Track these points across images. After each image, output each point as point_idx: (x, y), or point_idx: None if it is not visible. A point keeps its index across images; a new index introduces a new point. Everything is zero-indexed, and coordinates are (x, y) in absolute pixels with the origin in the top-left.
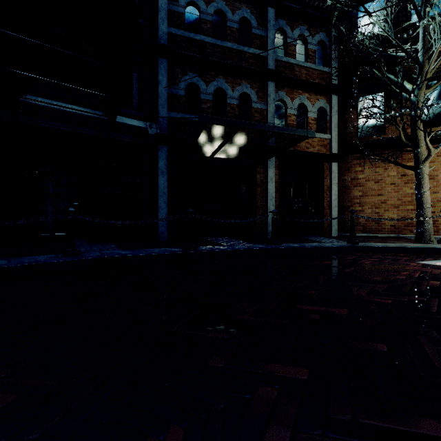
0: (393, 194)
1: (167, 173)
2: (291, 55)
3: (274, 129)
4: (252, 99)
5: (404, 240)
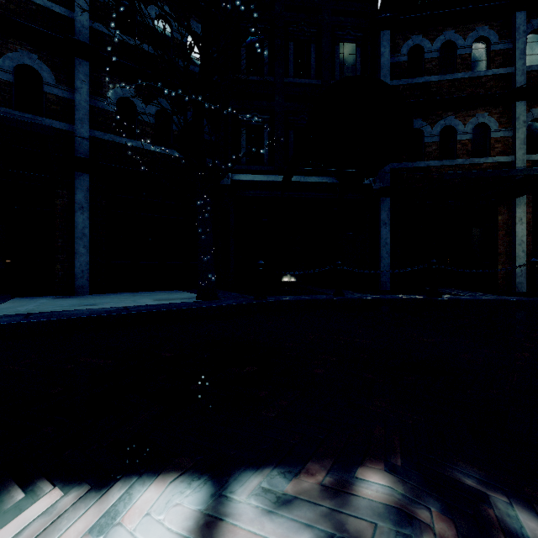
0: None
1: (388, 223)
2: None
3: (534, 171)
4: (491, 128)
5: None
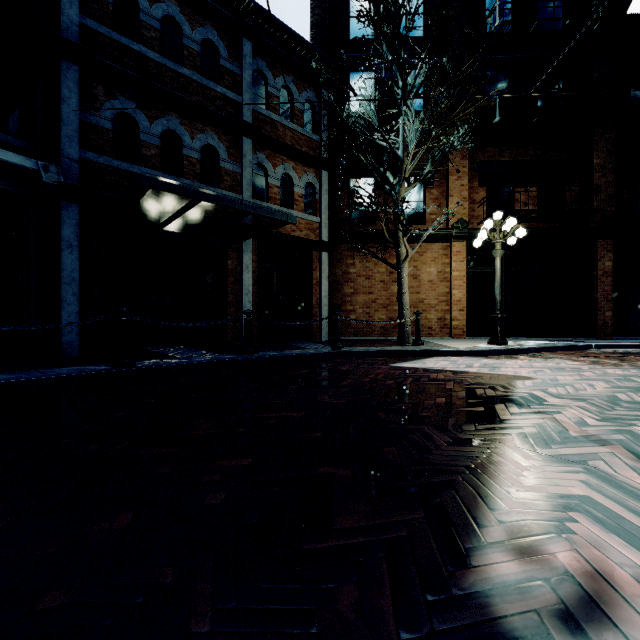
0: (382, 293)
1: (79, 247)
2: (274, 109)
3: (247, 208)
4: (221, 156)
5: (390, 343)
